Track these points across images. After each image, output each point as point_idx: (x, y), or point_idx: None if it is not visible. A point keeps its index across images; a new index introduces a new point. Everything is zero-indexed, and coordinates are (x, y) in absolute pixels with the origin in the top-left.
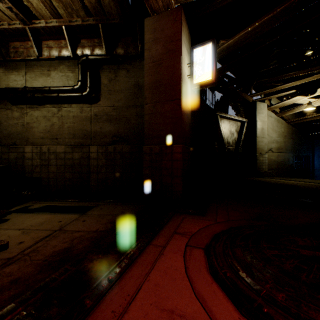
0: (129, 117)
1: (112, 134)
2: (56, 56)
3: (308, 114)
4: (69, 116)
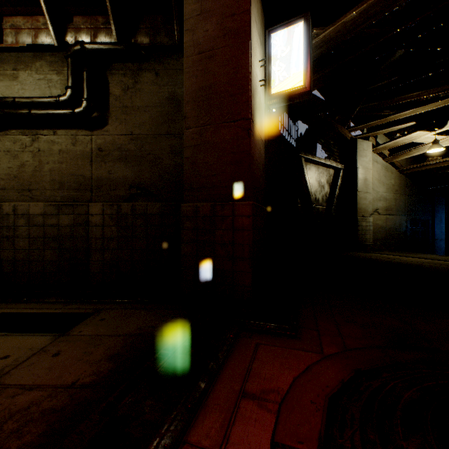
0: (159, 154)
1: (129, 183)
2: (28, 44)
3: (430, 158)
4: (53, 150)
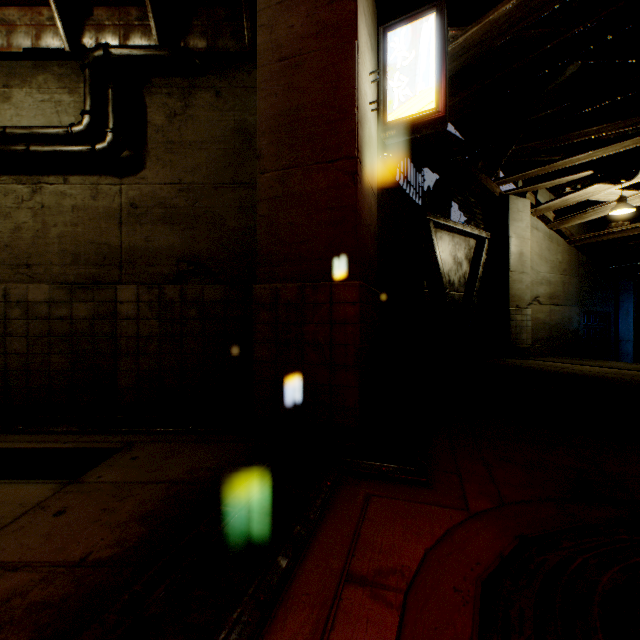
0: (222, 213)
1: (176, 256)
2: (26, 48)
3: (613, 224)
4: (63, 206)
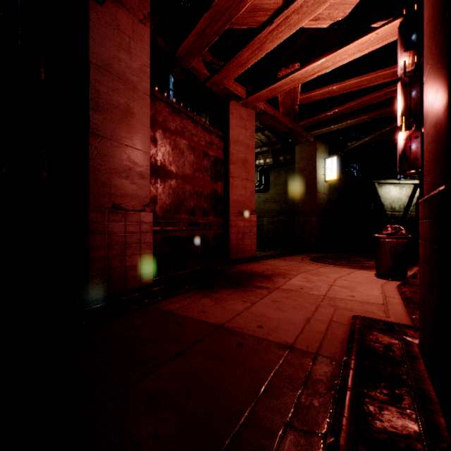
0: (287, 200)
1: (276, 210)
2: None
3: None
4: None
